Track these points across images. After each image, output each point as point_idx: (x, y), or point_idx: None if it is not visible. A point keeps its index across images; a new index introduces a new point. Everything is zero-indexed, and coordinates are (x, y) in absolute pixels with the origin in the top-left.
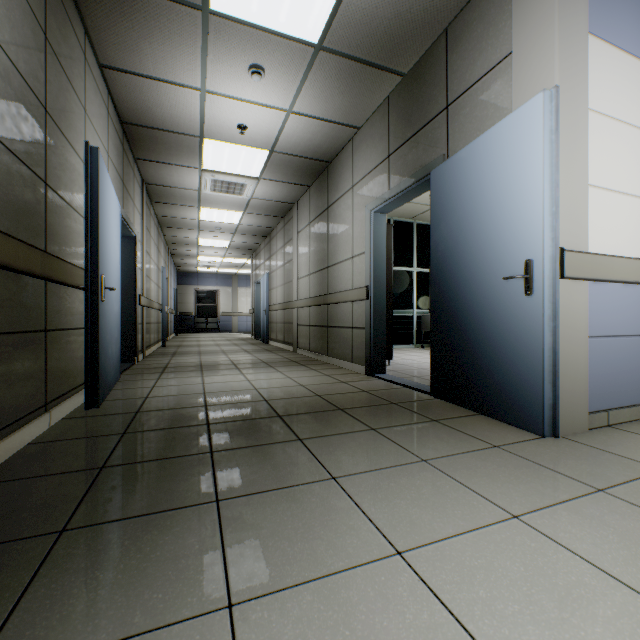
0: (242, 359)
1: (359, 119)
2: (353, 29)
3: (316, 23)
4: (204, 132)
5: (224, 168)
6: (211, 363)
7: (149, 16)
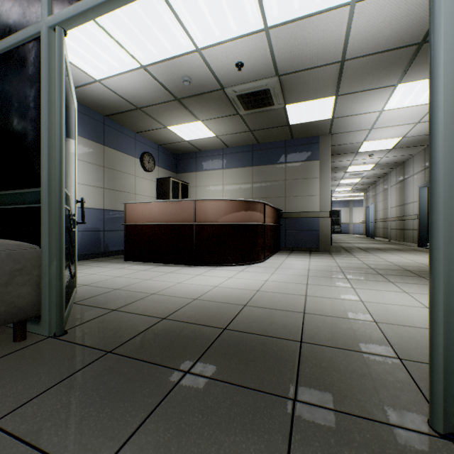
0: (362, 242)
1: (413, 153)
2: (402, 145)
3: (389, 147)
4: (350, 165)
5: (355, 170)
6: (350, 242)
7: (342, 156)
